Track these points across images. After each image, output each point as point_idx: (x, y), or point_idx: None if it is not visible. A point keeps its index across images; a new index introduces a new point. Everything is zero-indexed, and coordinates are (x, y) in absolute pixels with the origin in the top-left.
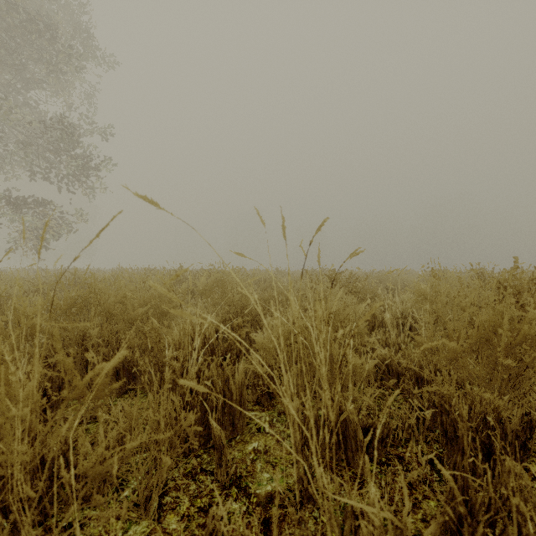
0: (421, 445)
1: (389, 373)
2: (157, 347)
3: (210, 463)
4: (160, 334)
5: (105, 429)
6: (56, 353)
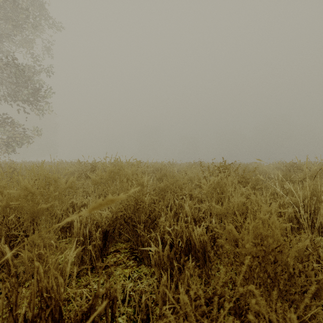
0: None
1: None
2: None
3: None
4: None
5: None
6: None
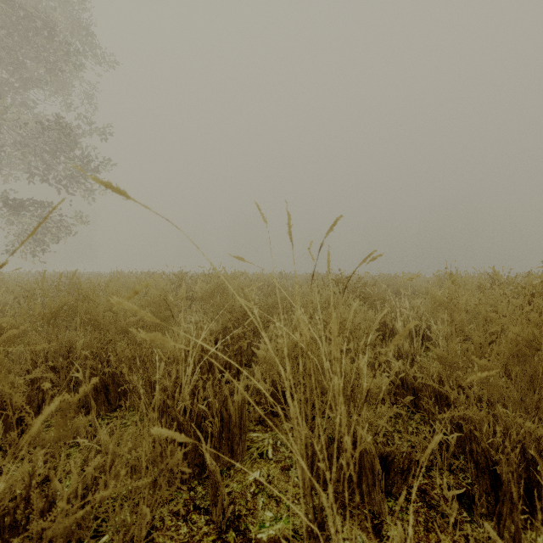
0: (445, 475)
1: (404, 388)
2: (149, 361)
3: (205, 498)
4: (152, 346)
5: (86, 456)
6: (36, 367)
